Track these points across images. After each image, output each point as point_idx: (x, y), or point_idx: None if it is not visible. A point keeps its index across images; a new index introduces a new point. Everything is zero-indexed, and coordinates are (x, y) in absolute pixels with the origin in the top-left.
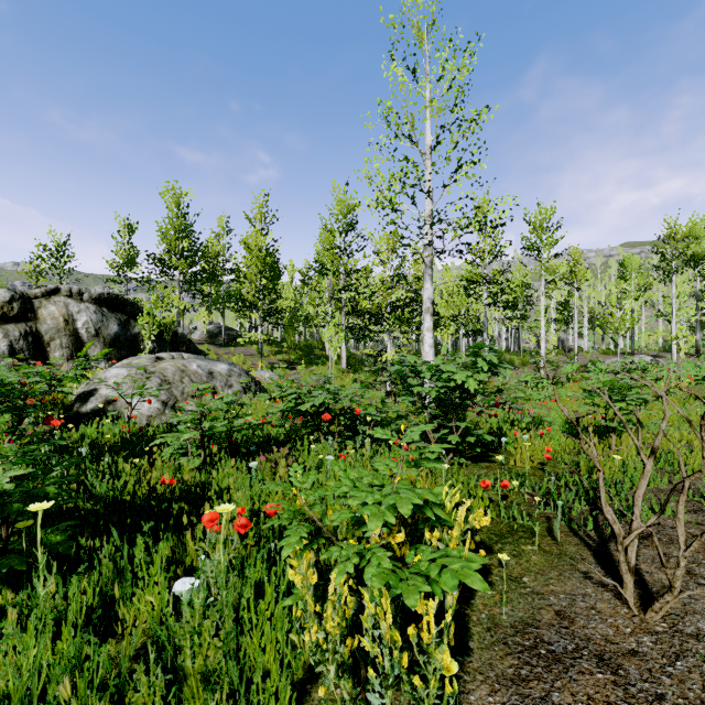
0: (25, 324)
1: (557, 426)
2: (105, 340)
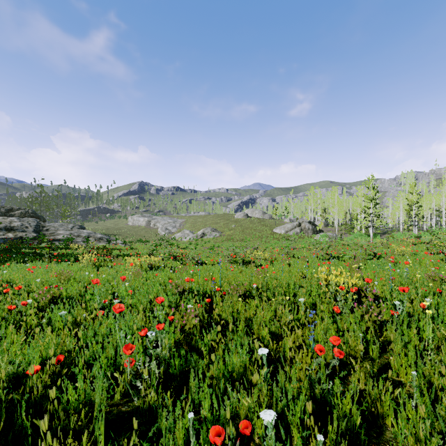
0: (300, 227)
1: None
2: (310, 229)
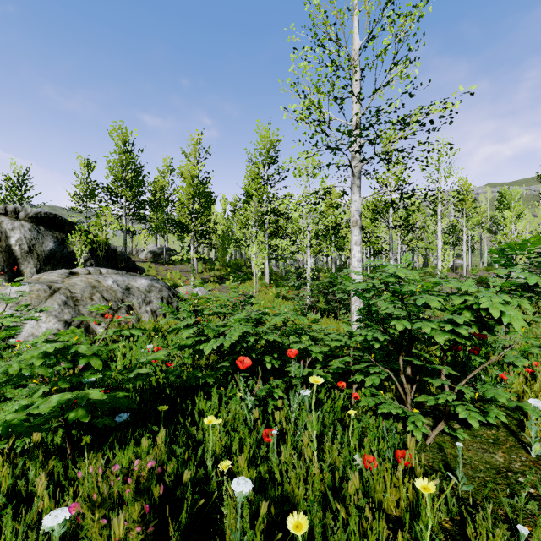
0: None
1: None
2: (39, 257)
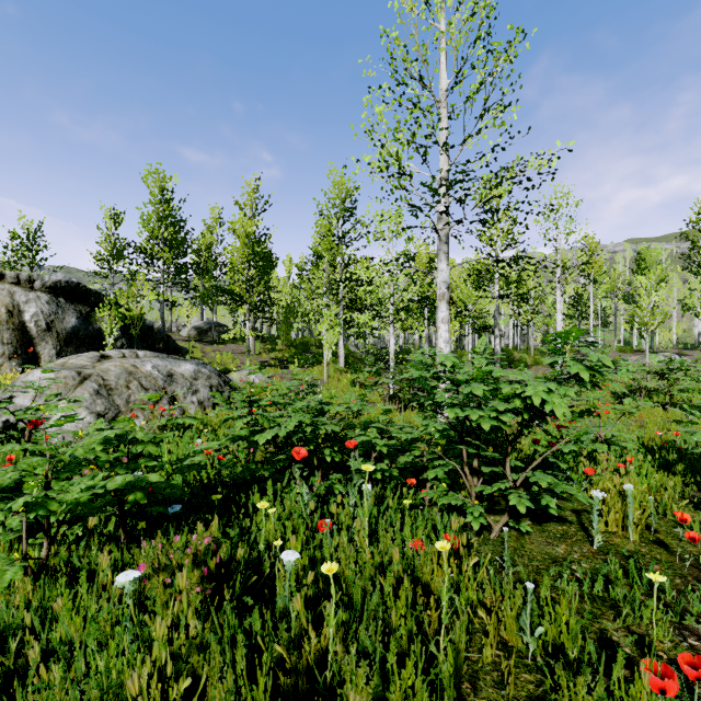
0: None
1: (641, 455)
2: (59, 336)
